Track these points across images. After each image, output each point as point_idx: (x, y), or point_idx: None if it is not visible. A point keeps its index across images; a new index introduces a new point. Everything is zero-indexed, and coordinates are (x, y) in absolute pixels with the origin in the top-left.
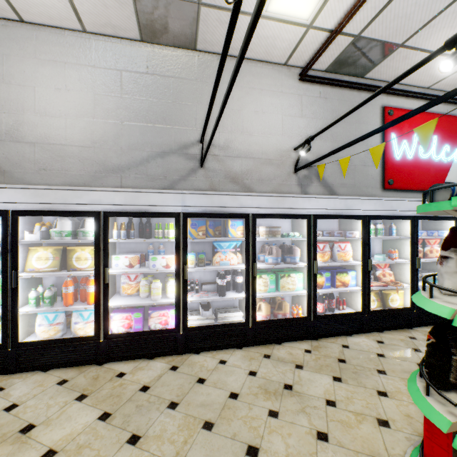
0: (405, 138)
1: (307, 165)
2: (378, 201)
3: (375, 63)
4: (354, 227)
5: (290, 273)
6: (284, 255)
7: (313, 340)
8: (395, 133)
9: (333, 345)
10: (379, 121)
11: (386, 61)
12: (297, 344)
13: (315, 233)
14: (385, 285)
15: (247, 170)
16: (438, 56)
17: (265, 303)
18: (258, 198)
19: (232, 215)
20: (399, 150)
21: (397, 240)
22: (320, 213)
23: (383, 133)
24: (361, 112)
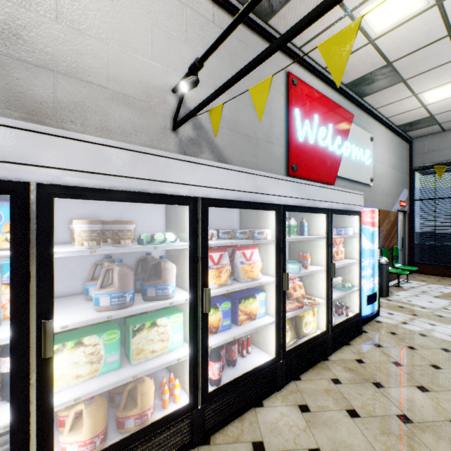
0: (307, 117)
1: (192, 112)
2: (295, 183)
3: None
4: (263, 223)
5: (157, 319)
6: (143, 281)
7: (202, 446)
8: (298, 108)
9: None
10: (283, 88)
11: None
12: None
13: (206, 235)
14: (301, 306)
15: (72, 102)
16: (346, 18)
17: (89, 408)
18: (60, 142)
19: None
20: (302, 130)
21: (307, 240)
22: (215, 197)
23: (287, 106)
24: (265, 69)
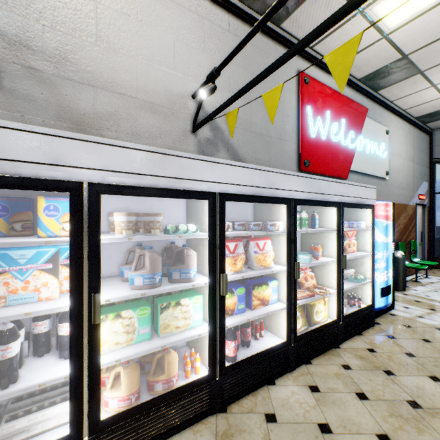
0: (319, 114)
1: (210, 115)
2: (306, 178)
3: (296, 4)
4: (275, 216)
5: (181, 299)
6: (169, 266)
7: (220, 413)
8: (310, 106)
9: (253, 422)
10: (295, 87)
11: (308, 3)
12: (190, 438)
13: (223, 226)
14: (312, 295)
15: (108, 112)
16: (358, 16)
17: (126, 370)
18: (106, 148)
19: (28, 182)
20: (314, 127)
21: (319, 233)
22: (231, 192)
23: (299, 104)
24: (277, 70)
